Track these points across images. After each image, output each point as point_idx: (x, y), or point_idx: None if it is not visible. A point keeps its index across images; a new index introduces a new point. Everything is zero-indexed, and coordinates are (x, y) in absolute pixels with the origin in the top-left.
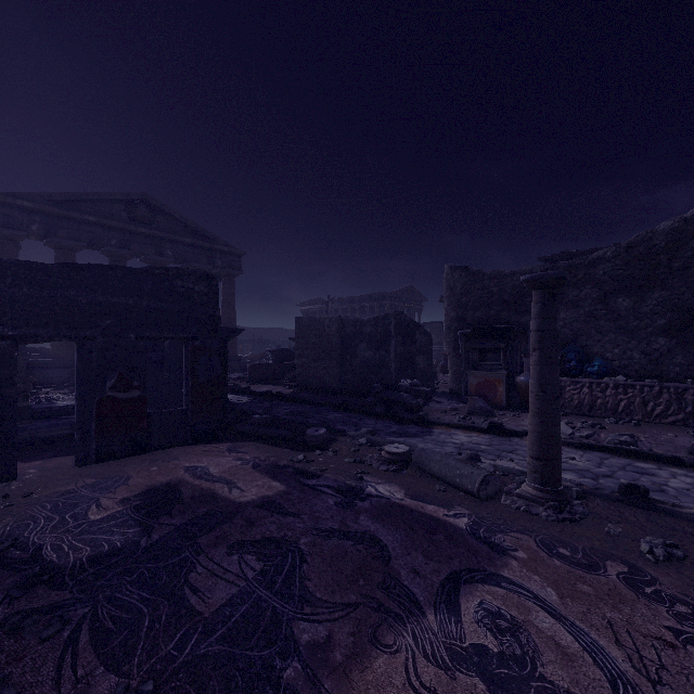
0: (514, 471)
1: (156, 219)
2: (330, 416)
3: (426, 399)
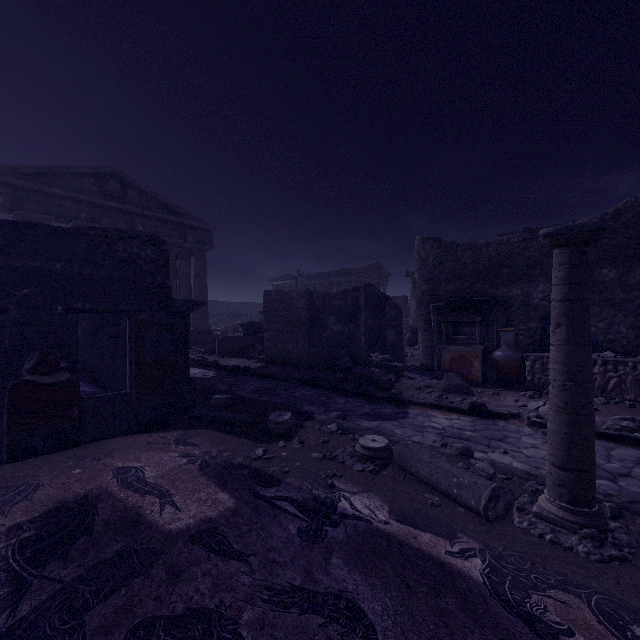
0: (518, 472)
1: (127, 194)
2: (297, 394)
3: (398, 375)
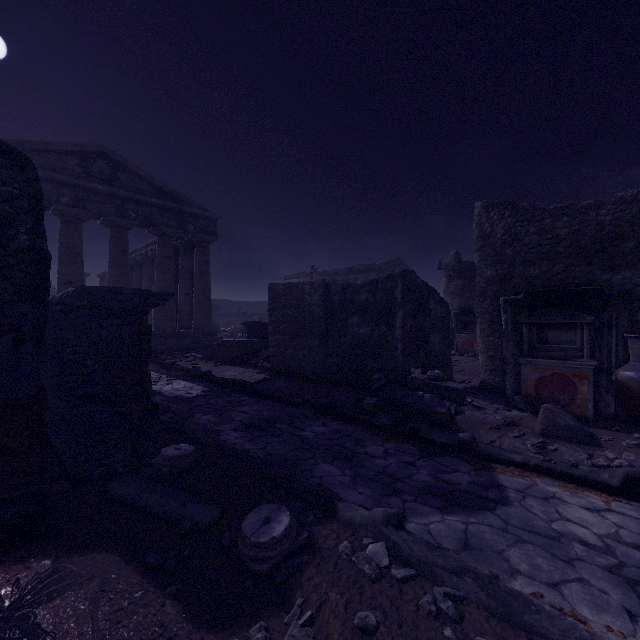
0: None
1: (117, 176)
2: (307, 433)
3: (457, 402)
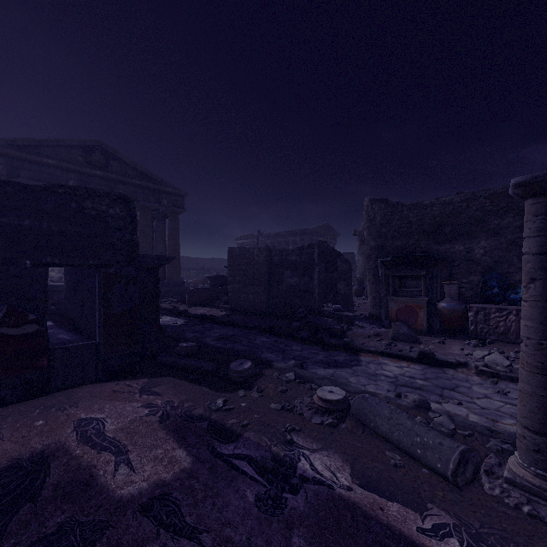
0: (478, 427)
1: (110, 164)
2: (257, 341)
3: (349, 324)
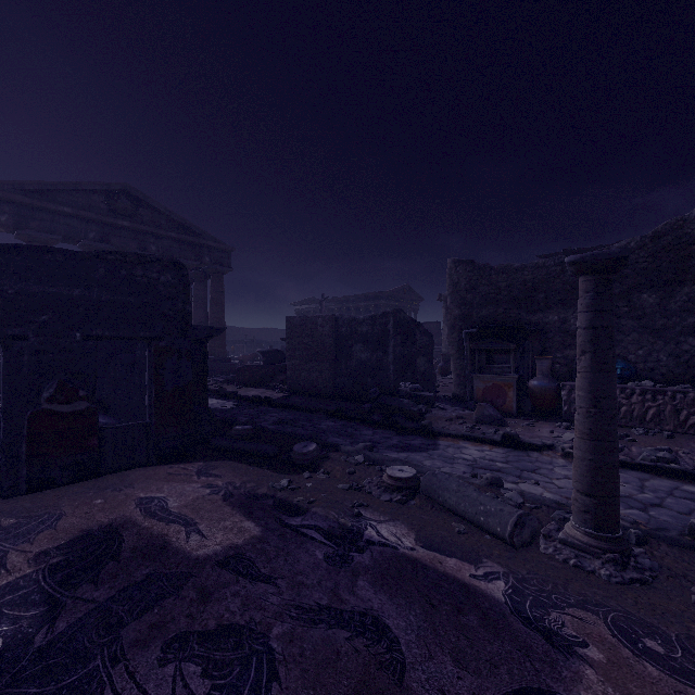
0: (547, 501)
1: (139, 212)
2: (322, 425)
3: (429, 405)
